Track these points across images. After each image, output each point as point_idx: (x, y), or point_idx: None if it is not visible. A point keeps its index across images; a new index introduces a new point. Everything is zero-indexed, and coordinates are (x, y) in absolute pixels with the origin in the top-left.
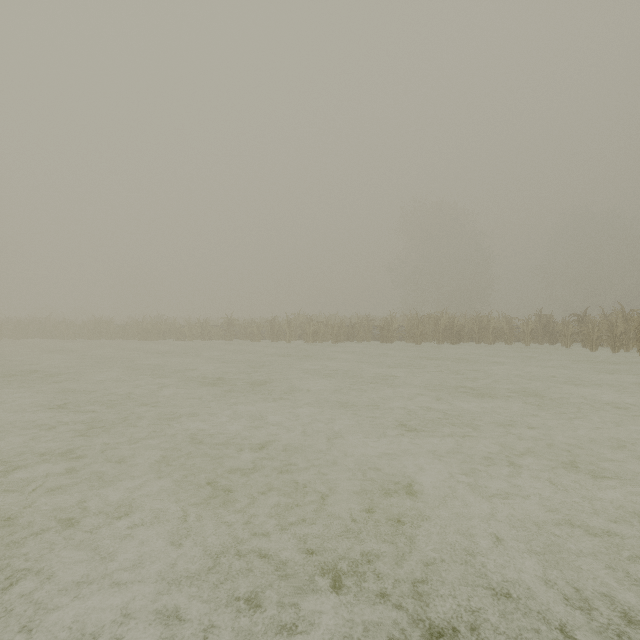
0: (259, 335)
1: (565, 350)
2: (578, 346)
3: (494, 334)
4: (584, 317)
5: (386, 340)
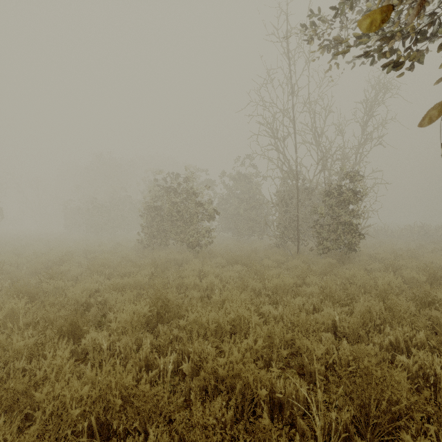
0: None
1: None
2: None
3: None
4: None
5: None
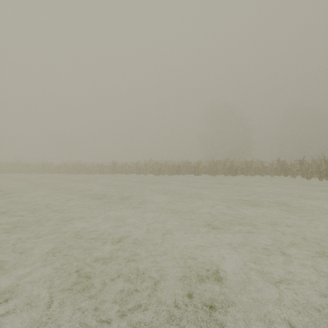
0: (129, 171)
1: (293, 179)
2: (299, 177)
3: (254, 170)
4: (303, 161)
5: (197, 174)
